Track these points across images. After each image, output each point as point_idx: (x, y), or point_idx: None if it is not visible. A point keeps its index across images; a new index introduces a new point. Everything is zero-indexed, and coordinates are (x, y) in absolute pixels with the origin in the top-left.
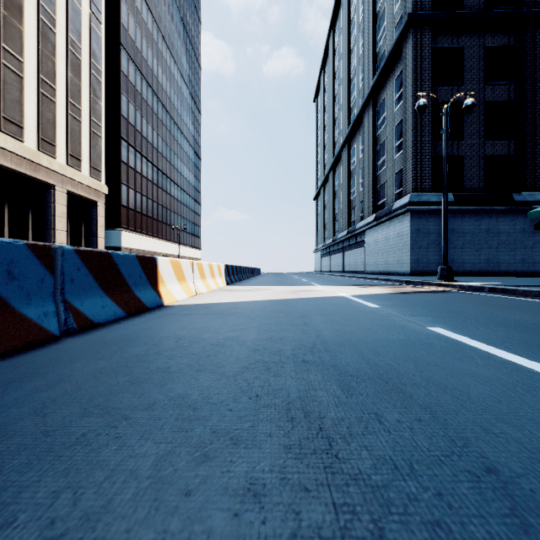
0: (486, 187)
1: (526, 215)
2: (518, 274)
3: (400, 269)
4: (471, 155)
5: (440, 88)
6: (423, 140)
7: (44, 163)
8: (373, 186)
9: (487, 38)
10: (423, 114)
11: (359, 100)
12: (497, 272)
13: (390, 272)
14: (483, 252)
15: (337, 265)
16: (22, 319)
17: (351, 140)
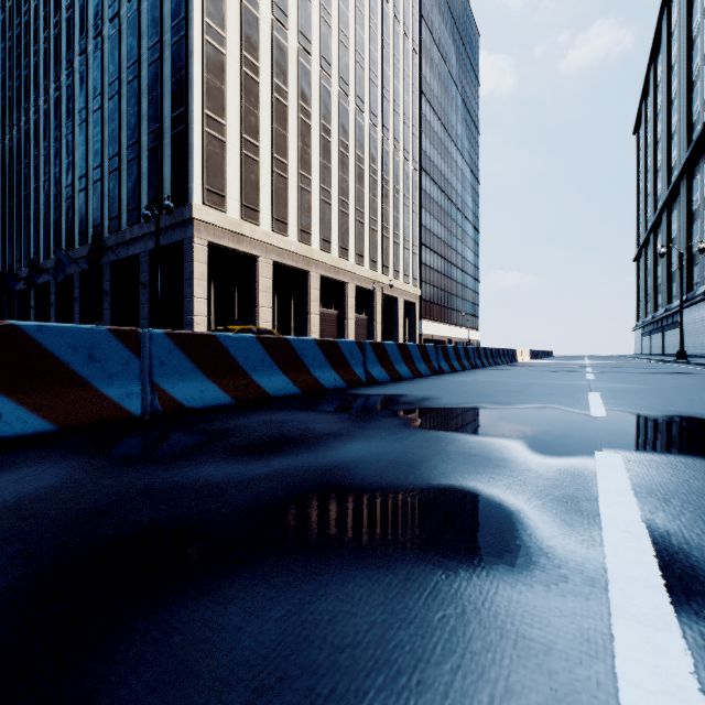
0: None
1: None
2: None
3: (701, 352)
4: None
5: None
6: None
7: (395, 285)
8: (687, 265)
9: None
10: None
11: (679, 164)
12: None
13: (695, 354)
14: None
15: (657, 347)
16: (510, 359)
17: (671, 204)
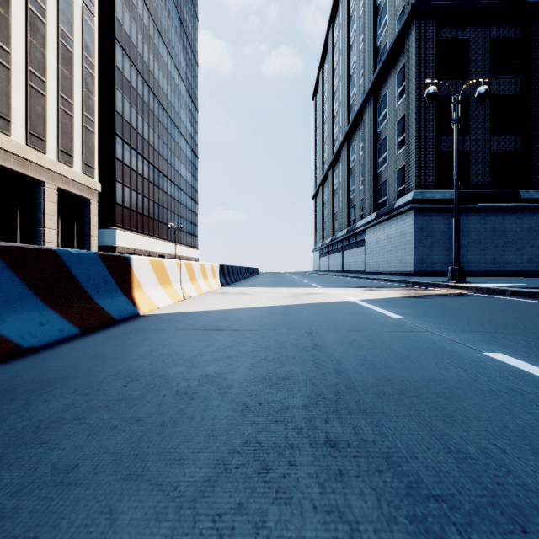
0: (492, 184)
1: (533, 213)
2: (525, 274)
3: (402, 269)
4: (476, 151)
5: (444, 81)
6: (427, 135)
7: (33, 158)
8: (374, 183)
9: (492, 30)
10: (427, 108)
11: (359, 97)
12: (503, 273)
13: (392, 272)
14: (488, 252)
15: (337, 264)
16: None
17: (351, 137)
